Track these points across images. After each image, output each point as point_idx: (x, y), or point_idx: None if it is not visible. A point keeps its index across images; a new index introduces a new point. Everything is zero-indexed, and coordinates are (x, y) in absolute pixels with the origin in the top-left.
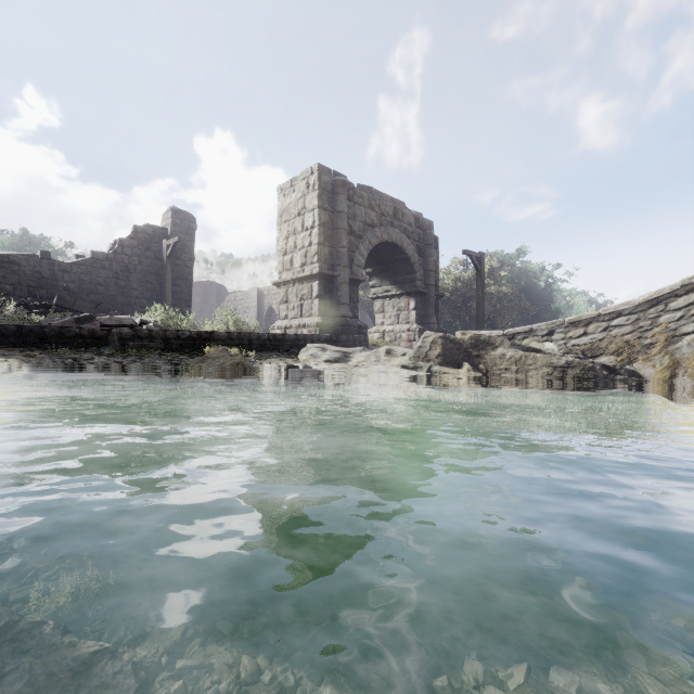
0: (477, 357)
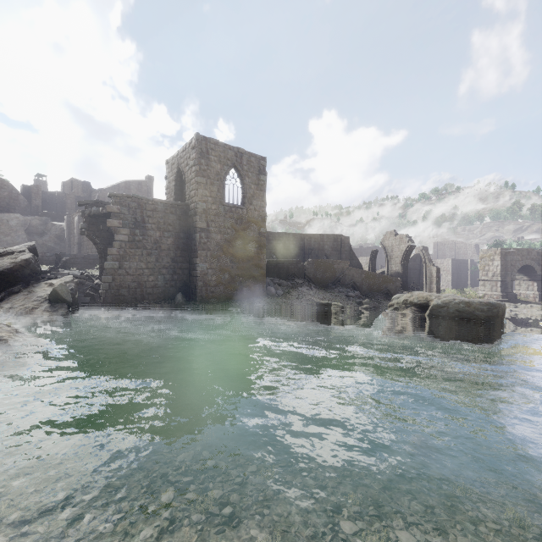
0: None
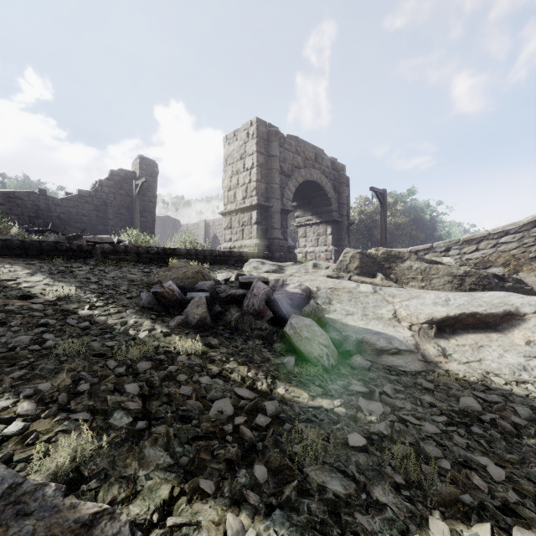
0: (389, 268)
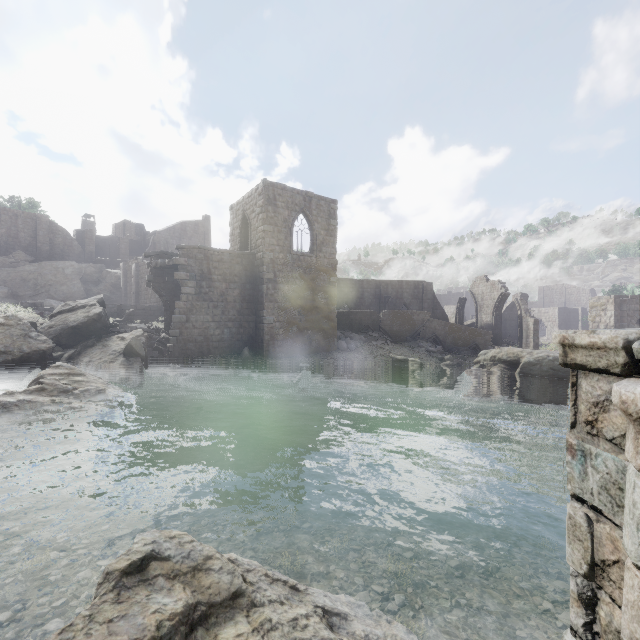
0: None
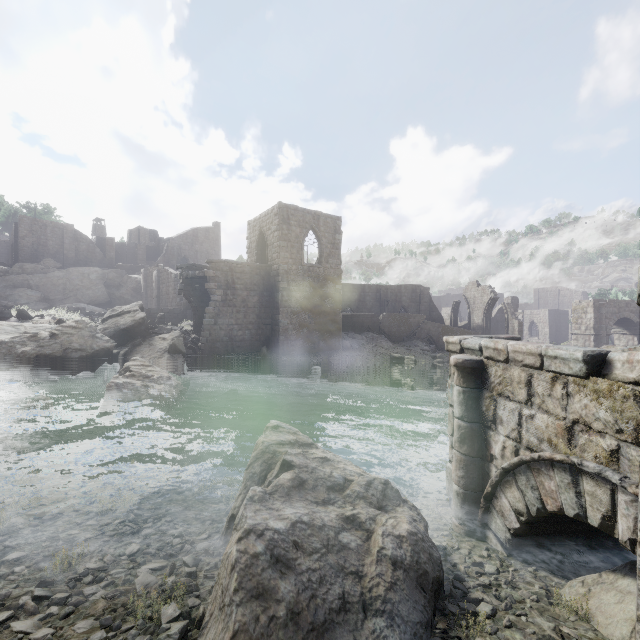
0: None
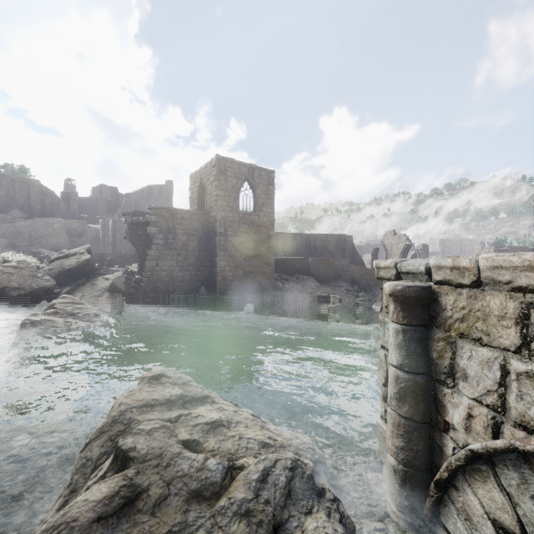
0: None
